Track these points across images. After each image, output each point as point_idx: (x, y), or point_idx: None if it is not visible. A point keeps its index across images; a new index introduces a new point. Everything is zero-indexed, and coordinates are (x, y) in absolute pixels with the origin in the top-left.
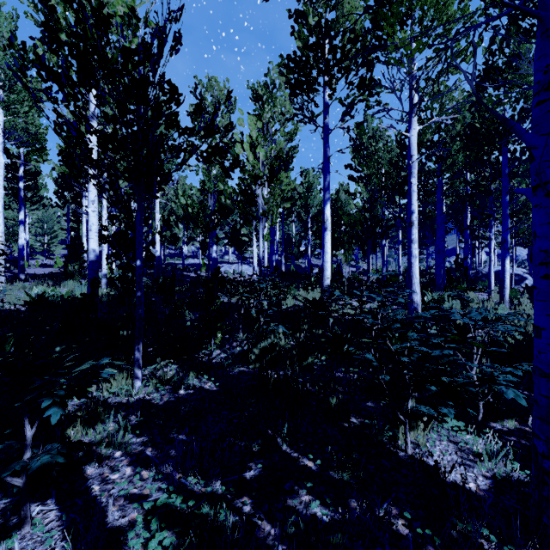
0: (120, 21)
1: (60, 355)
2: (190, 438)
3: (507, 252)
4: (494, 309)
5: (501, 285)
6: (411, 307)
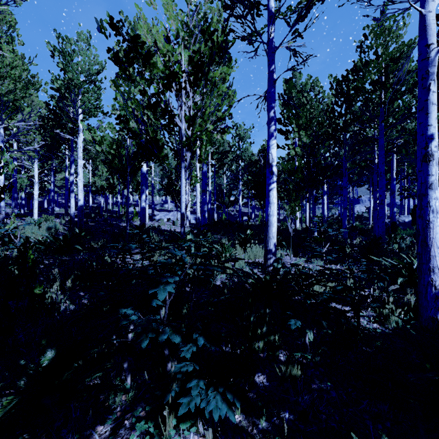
0: None
1: None
2: None
3: None
4: None
5: None
6: (428, 294)
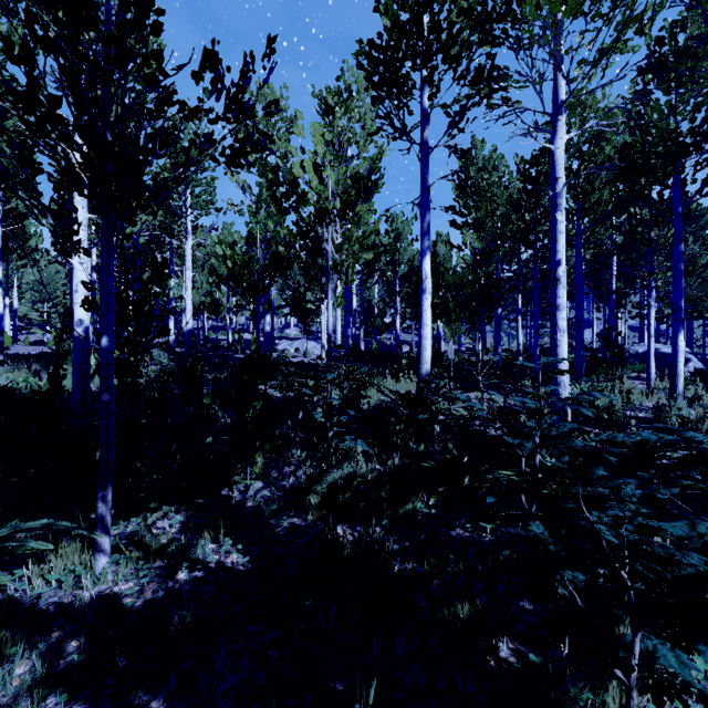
0: None
1: None
2: None
3: (681, 324)
4: (677, 409)
5: (672, 371)
6: (556, 406)
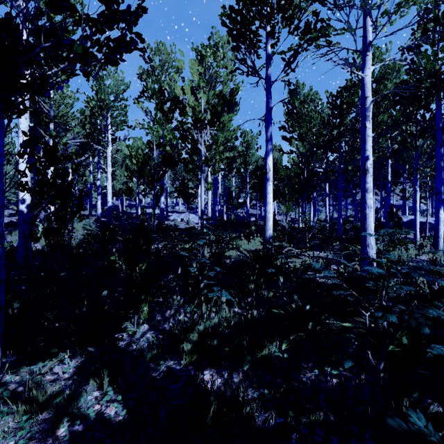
0: None
1: None
2: None
3: (441, 202)
4: None
5: (435, 235)
6: (365, 261)
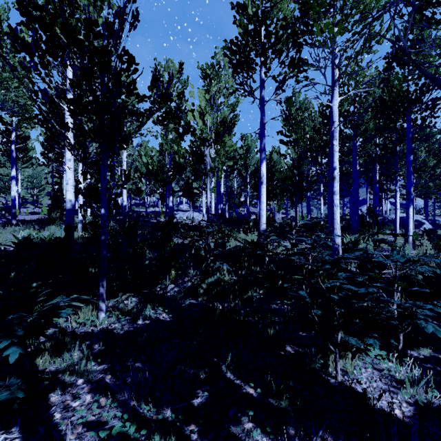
0: (87, 2)
1: (36, 290)
2: (145, 366)
3: (411, 202)
4: (402, 249)
5: (406, 229)
6: (333, 247)
